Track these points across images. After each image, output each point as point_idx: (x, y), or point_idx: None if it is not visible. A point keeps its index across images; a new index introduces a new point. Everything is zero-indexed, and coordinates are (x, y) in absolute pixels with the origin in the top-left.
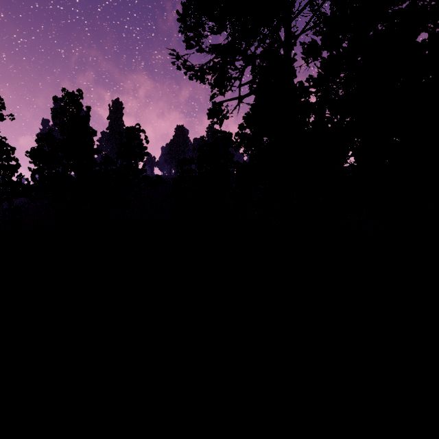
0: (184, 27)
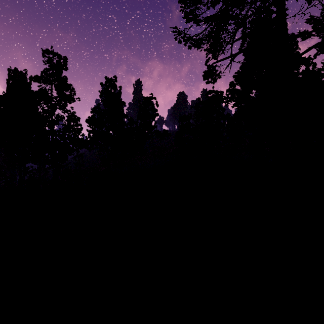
0: (184, 6)
